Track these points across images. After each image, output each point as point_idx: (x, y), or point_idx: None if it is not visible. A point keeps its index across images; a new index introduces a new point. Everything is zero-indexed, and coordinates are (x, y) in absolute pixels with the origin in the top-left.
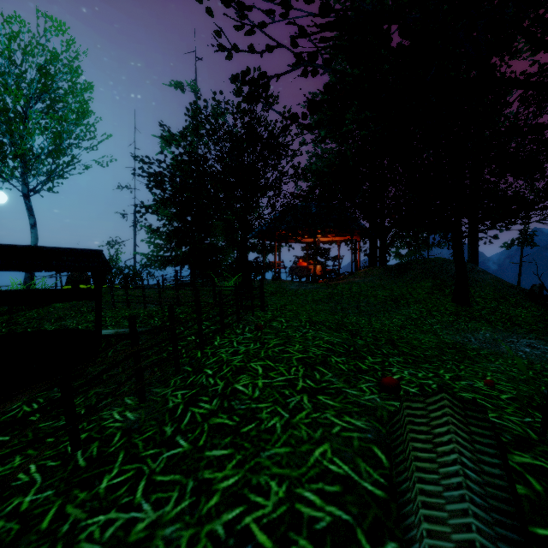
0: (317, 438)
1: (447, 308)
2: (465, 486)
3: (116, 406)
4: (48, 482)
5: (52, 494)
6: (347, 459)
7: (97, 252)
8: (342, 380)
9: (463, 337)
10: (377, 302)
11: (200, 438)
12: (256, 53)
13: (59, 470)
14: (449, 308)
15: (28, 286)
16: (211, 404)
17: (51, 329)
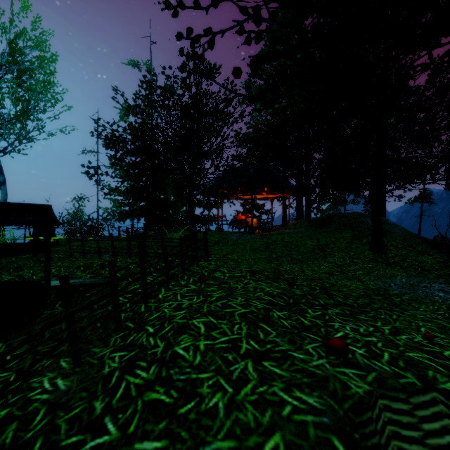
0: (266, 425)
1: (366, 256)
2: None
3: (49, 370)
4: None
5: None
6: None
7: (45, 207)
8: (287, 340)
9: (384, 283)
10: (306, 251)
11: (131, 422)
12: (198, 4)
13: None
14: (367, 256)
15: None
16: (149, 372)
17: (7, 279)
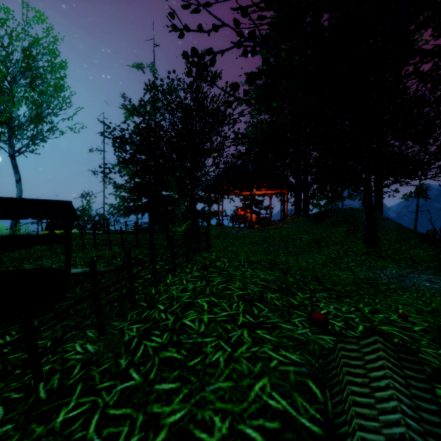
0: (256, 372)
1: (359, 249)
2: (408, 438)
3: (78, 338)
4: (9, 415)
5: (11, 428)
6: (284, 393)
7: (66, 203)
8: (277, 315)
9: (374, 274)
10: (302, 244)
11: (151, 372)
12: (202, 30)
13: (21, 403)
14: (361, 249)
15: (14, 231)
16: (162, 338)
17: (29, 268)
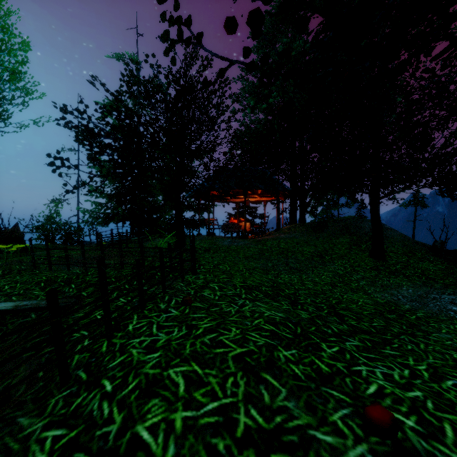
0: None
1: (367, 263)
2: None
3: None
4: None
5: None
6: None
7: None
8: (303, 405)
9: (391, 295)
10: (304, 258)
11: None
12: None
13: None
14: (368, 263)
15: None
16: None
17: None
